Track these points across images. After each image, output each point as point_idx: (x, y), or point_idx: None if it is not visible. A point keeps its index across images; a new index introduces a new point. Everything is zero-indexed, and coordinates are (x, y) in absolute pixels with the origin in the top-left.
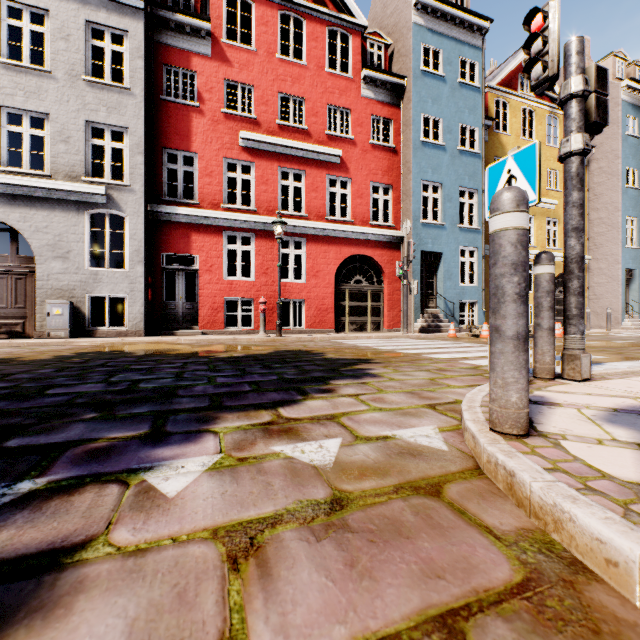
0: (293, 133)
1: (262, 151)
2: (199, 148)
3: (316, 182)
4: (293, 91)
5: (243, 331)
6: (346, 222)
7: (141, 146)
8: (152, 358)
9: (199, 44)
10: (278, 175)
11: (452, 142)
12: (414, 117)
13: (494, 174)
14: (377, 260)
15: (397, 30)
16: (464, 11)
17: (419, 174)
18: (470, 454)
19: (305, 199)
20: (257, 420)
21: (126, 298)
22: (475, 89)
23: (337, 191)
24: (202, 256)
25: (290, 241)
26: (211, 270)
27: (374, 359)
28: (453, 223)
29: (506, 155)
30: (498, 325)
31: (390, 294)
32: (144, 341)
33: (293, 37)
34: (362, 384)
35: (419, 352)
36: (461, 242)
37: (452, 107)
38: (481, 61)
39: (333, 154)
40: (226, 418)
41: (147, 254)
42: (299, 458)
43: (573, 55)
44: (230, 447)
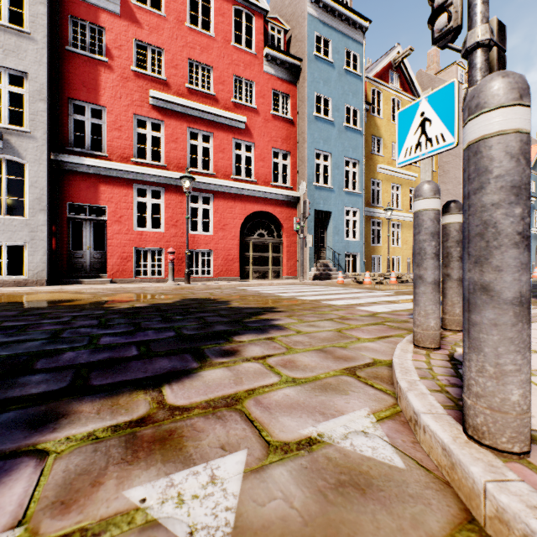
0: (202, 97)
1: (172, 111)
2: (108, 102)
3: (223, 144)
4: (202, 59)
5: (153, 279)
6: (250, 182)
7: (43, 93)
8: (39, 311)
9: (108, 1)
10: (187, 135)
11: (339, 119)
12: (309, 94)
13: (405, 118)
14: (277, 216)
15: (294, 18)
16: (349, 10)
17: (313, 144)
18: (440, 475)
19: (213, 159)
20: (125, 416)
21: (26, 247)
22: (357, 77)
23: (242, 154)
24: (111, 207)
25: (199, 196)
26: (120, 221)
27: (278, 307)
28: (340, 187)
29: (380, 135)
30: (487, 282)
31: (288, 246)
32: (43, 291)
33: (202, 13)
34: (269, 340)
35: (317, 299)
36: (346, 203)
37: (339, 89)
38: (362, 54)
39: (238, 120)
40: (78, 414)
41: (51, 203)
42: (169, 525)
43: (479, 4)
44: (48, 500)
